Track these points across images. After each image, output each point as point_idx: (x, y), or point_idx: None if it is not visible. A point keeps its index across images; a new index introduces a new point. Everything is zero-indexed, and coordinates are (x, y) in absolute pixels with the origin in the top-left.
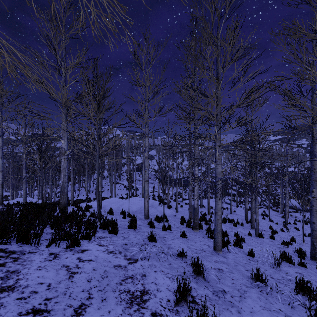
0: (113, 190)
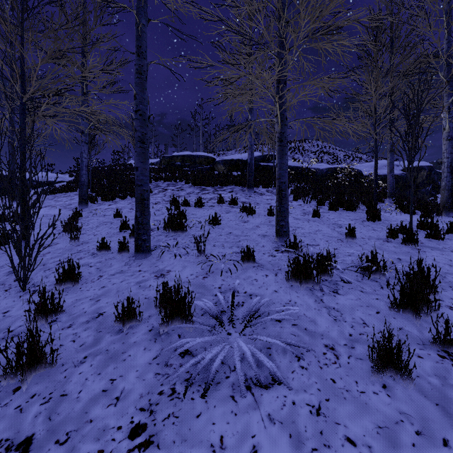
0: None
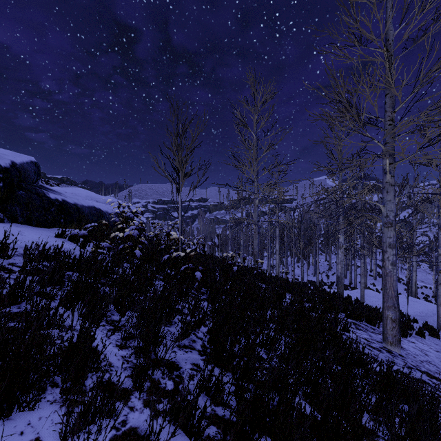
0: (347, 274)
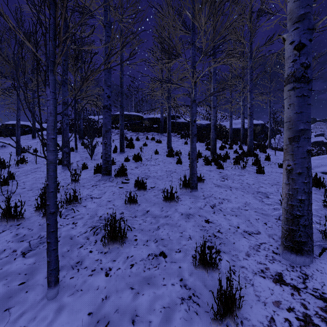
0: None
